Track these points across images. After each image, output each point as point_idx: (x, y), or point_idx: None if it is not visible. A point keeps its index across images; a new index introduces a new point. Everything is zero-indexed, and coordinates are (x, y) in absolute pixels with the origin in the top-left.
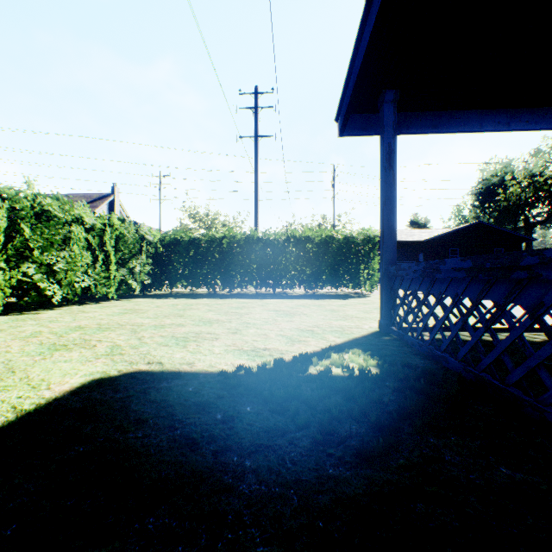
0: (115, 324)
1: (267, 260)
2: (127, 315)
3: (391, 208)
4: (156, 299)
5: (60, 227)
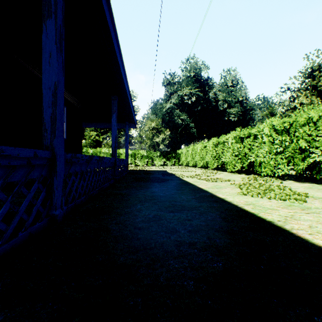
0: None
1: None
2: None
3: None
4: None
5: None
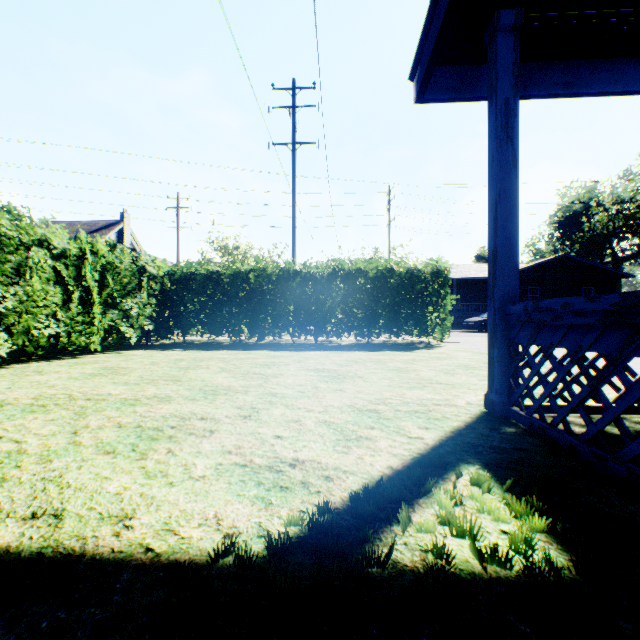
0: (62, 397)
1: (307, 300)
2: (97, 378)
3: (509, 207)
4: (158, 351)
5: (10, 250)
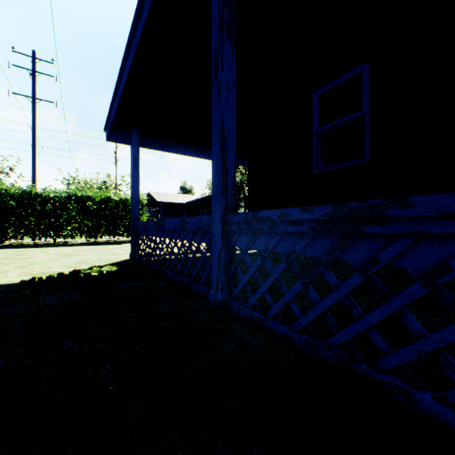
0: None
1: (48, 214)
2: None
3: (136, 191)
4: None
5: None
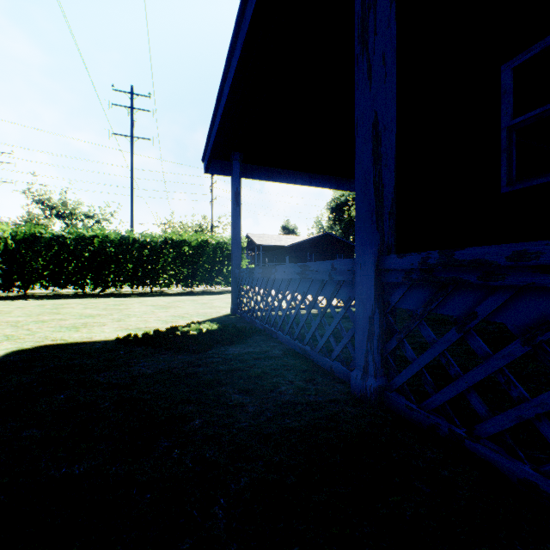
0: None
1: (145, 261)
2: None
3: (238, 231)
4: (11, 301)
5: None
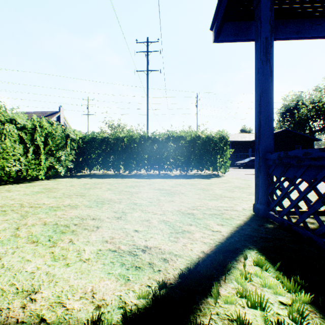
0: (16, 206)
1: (154, 152)
2: (39, 194)
3: (267, 99)
4: (76, 179)
5: None
